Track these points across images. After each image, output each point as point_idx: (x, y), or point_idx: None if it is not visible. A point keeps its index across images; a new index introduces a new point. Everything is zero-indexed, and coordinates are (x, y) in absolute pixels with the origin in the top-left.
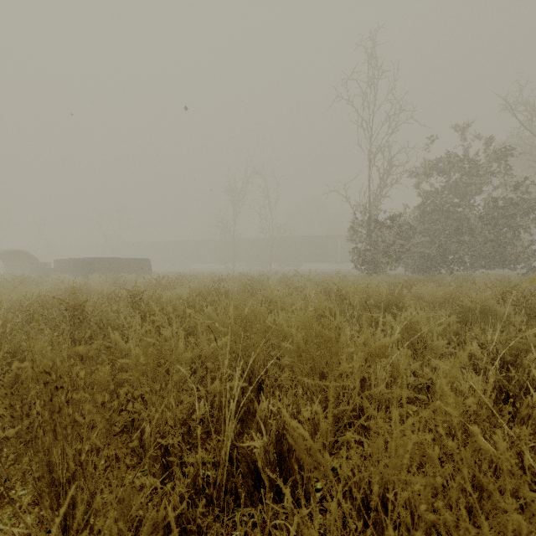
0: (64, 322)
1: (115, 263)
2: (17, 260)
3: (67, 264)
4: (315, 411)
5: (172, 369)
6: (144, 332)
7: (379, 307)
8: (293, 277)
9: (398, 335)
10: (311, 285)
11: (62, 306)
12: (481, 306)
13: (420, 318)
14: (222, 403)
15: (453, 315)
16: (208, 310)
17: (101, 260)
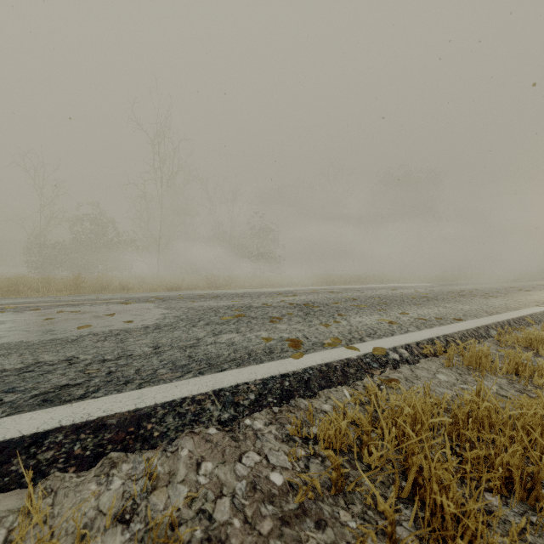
0: None
1: None
2: None
3: None
4: None
5: None
6: None
7: None
8: None
9: None
10: None
11: None
12: (56, 280)
13: None
14: None
15: None
16: None
17: None
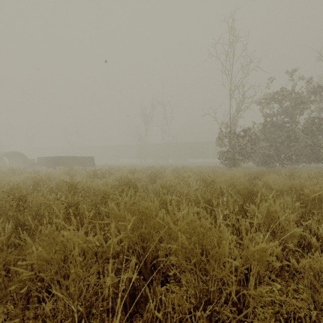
0: (10, 210)
1: (73, 159)
2: (15, 158)
3: (44, 160)
4: (198, 304)
5: (72, 266)
6: (48, 232)
7: (241, 194)
8: (181, 169)
9: (276, 242)
10: (193, 174)
11: (27, 191)
12: (318, 195)
13: (277, 208)
14: (116, 294)
15: (297, 202)
16: (112, 205)
17: (64, 157)
